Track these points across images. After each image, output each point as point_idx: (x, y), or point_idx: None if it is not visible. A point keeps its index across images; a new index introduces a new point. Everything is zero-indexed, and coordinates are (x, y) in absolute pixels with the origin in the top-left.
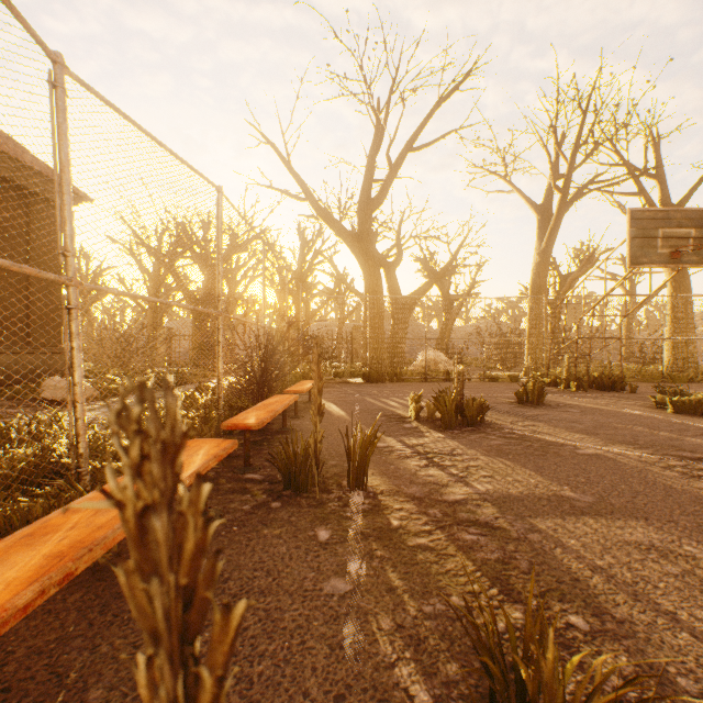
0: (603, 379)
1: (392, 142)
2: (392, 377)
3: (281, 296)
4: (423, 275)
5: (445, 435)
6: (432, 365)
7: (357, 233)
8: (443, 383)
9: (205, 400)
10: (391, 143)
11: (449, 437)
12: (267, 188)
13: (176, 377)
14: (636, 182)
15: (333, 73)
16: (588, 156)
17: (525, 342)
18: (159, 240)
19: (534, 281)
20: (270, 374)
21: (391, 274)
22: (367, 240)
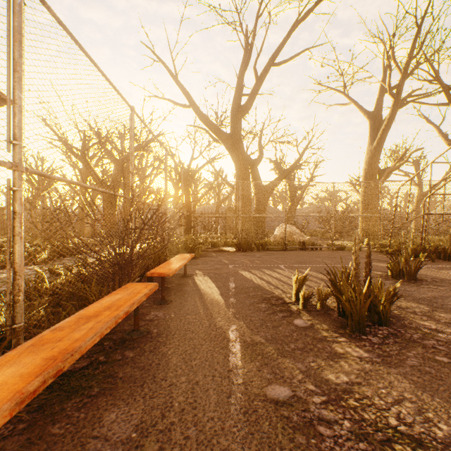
0: (447, 250)
1: (259, 55)
2: (259, 246)
3: (176, 186)
4: (275, 172)
5: (366, 351)
6: (288, 236)
7: (230, 133)
8: (301, 252)
9: (54, 284)
10: (258, 56)
11: (378, 359)
12: (160, 98)
13: (77, 247)
14: (447, 94)
15: (211, 5)
16: (410, 73)
17: (359, 218)
18: (87, 145)
19: (367, 171)
20: (131, 253)
21: (254, 168)
22: (238, 138)
